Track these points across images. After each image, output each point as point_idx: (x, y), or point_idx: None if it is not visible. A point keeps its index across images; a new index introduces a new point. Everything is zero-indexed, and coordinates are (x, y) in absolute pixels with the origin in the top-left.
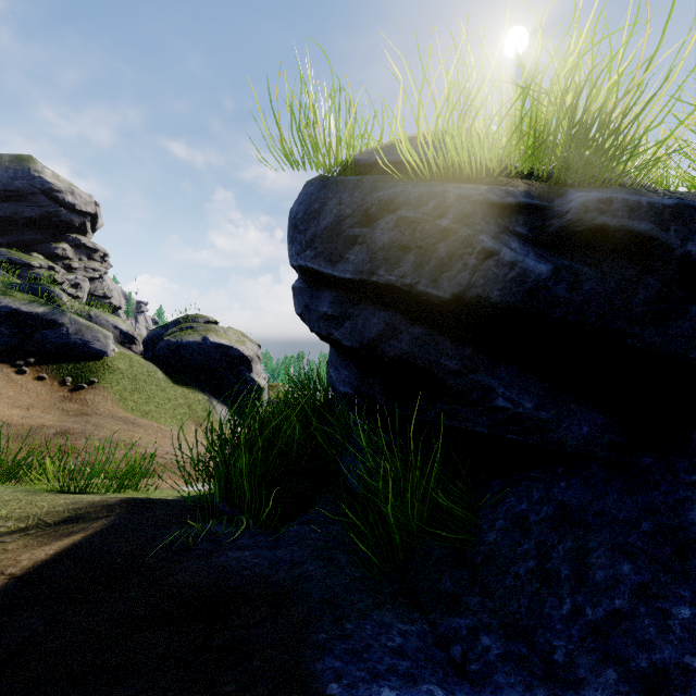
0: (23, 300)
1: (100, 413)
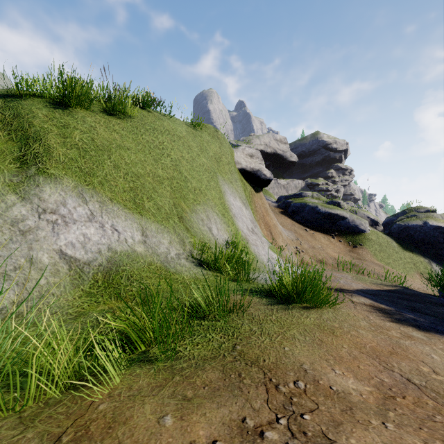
0: (332, 208)
1: (366, 260)
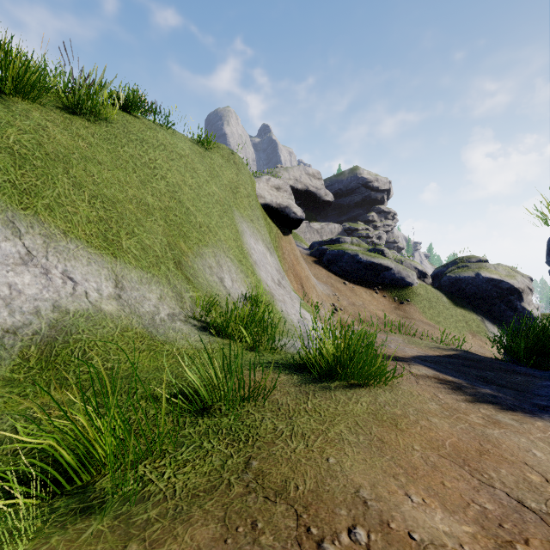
0: (374, 257)
1: (414, 318)
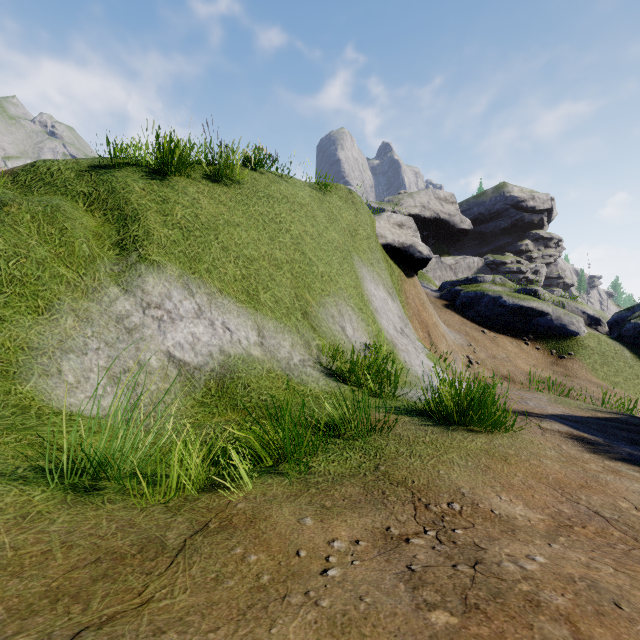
0: (524, 299)
1: (578, 377)
